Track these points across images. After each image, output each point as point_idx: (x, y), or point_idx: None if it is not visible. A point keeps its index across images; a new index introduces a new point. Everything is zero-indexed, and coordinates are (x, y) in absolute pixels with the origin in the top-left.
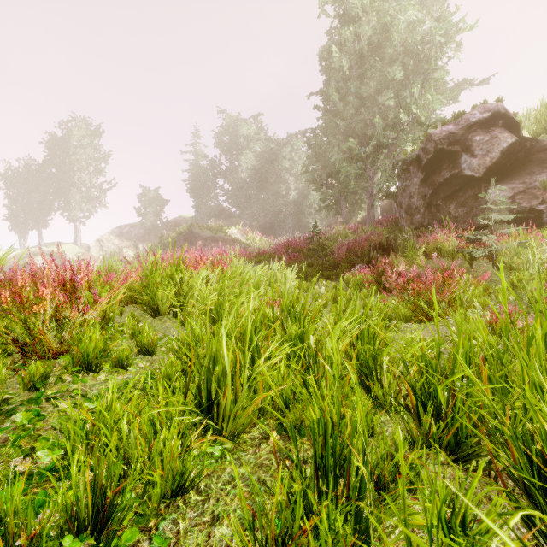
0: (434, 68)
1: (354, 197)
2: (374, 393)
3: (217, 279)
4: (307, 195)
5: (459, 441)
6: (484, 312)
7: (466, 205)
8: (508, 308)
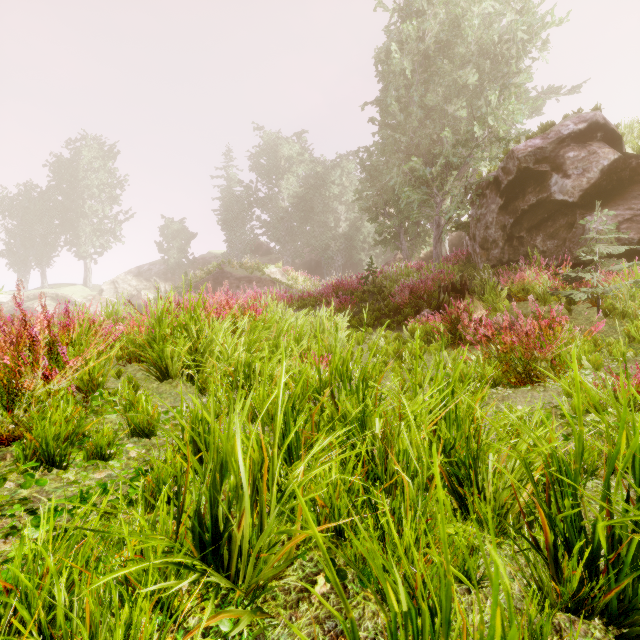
0: (515, 72)
1: (416, 228)
2: (472, 506)
3: (248, 328)
4: (360, 227)
5: (629, 607)
6: (595, 373)
7: (556, 237)
8: (638, 371)
